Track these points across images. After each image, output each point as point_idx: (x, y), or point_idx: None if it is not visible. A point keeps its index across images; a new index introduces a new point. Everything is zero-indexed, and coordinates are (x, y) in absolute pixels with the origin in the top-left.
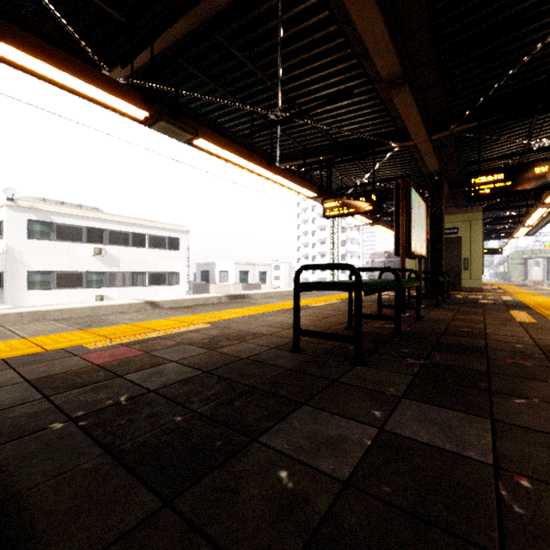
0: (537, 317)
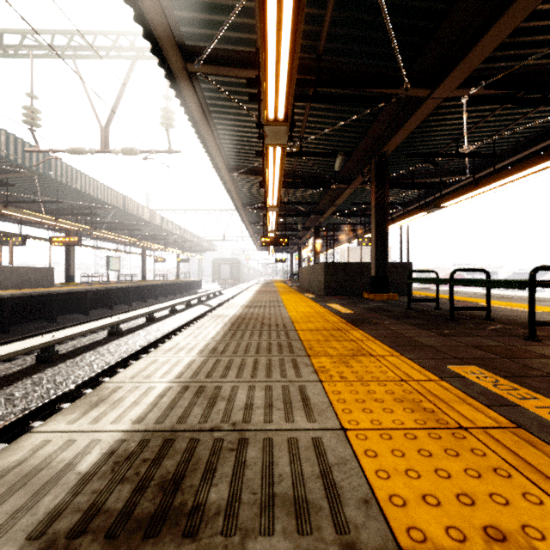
0: (515, 411)
